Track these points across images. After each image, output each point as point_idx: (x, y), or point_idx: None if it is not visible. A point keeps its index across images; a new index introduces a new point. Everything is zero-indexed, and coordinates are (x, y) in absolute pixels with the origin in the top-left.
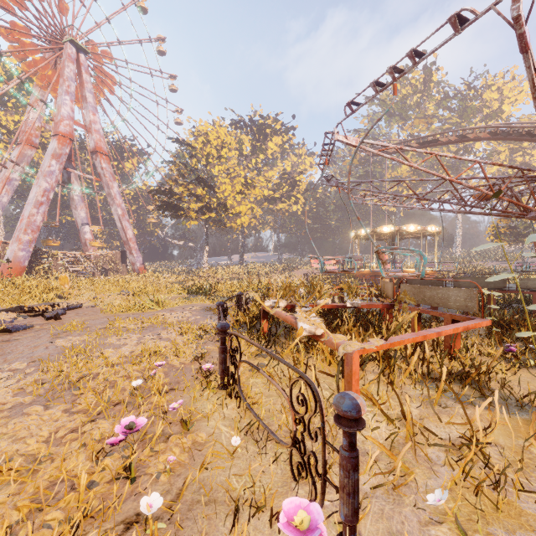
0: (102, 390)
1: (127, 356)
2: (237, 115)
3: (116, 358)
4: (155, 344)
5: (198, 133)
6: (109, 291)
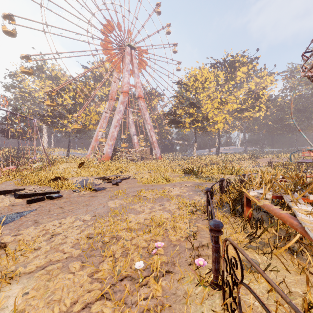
0: (119, 256)
1: (141, 224)
2: (214, 60)
3: (135, 223)
4: (159, 217)
5: (190, 76)
6: (142, 170)
